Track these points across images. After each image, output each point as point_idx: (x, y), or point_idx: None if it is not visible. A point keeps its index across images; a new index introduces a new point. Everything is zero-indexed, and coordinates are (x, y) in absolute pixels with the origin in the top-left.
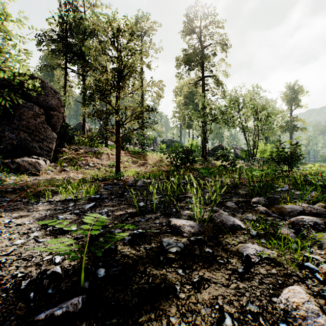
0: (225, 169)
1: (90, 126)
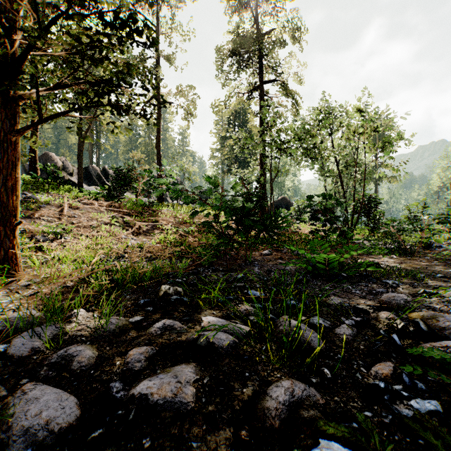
0: (327, 241)
1: (67, 161)
